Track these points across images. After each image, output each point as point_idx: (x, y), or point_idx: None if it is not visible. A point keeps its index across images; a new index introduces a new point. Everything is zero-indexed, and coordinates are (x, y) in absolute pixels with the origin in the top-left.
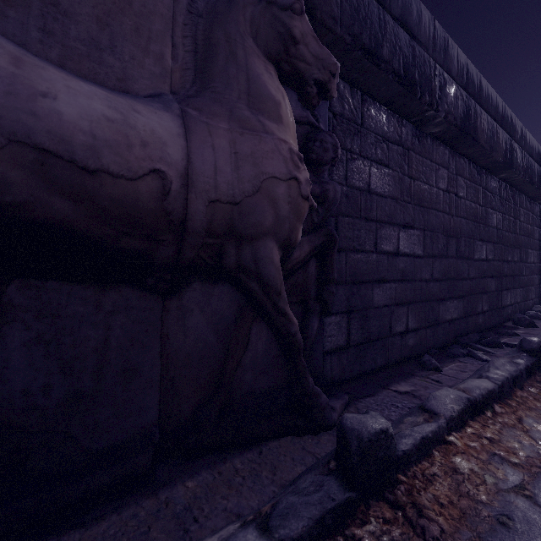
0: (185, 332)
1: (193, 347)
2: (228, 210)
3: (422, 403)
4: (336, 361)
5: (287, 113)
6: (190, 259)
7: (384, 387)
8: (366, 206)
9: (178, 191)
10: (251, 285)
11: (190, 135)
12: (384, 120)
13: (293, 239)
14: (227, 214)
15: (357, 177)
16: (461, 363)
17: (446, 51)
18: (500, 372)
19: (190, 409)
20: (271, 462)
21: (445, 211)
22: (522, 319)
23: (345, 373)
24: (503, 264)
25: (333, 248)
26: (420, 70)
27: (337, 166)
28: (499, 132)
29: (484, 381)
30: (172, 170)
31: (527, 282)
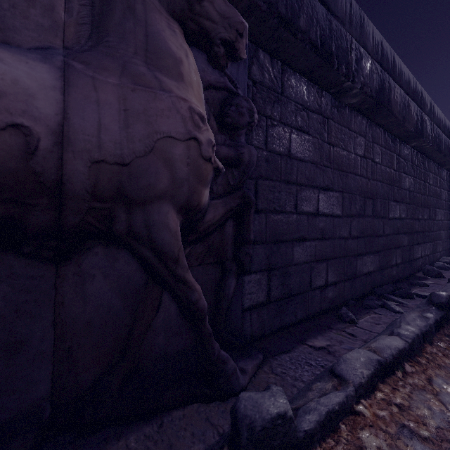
0: (85, 299)
1: (94, 314)
2: (116, 171)
3: (332, 367)
4: (255, 317)
5: (191, 72)
6: (75, 224)
7: (301, 342)
8: (286, 170)
9: (50, 150)
10: (143, 252)
11: (69, 89)
12: (304, 90)
13: (195, 202)
14: (115, 176)
15: (277, 143)
16: (376, 315)
17: (362, 27)
18: (410, 328)
19: (90, 378)
20: (169, 439)
21: (363, 175)
22: (431, 270)
23: (265, 327)
24: (414, 221)
25: (249, 210)
26: (337, 43)
27: (257, 132)
28: (410, 104)
29: (395, 339)
30: (39, 125)
31: (435, 237)
